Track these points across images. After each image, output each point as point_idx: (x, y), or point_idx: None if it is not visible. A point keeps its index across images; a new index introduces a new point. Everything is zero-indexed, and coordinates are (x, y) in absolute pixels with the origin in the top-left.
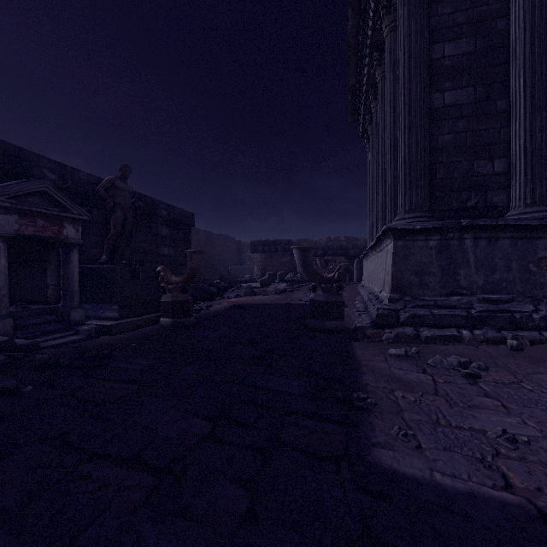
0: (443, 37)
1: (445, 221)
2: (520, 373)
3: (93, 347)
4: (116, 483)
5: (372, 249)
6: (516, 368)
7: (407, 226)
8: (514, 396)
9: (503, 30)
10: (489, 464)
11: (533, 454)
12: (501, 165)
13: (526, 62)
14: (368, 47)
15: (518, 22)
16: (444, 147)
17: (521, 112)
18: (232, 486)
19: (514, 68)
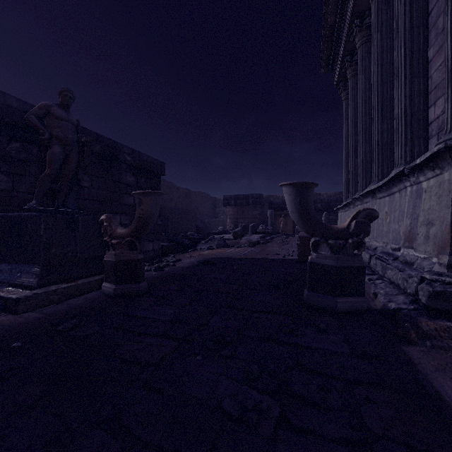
0: None
1: None
2: None
3: None
4: None
5: (366, 195)
6: None
7: None
8: None
9: None
10: None
11: None
12: None
13: None
14: None
15: None
16: None
17: None
18: None
19: None
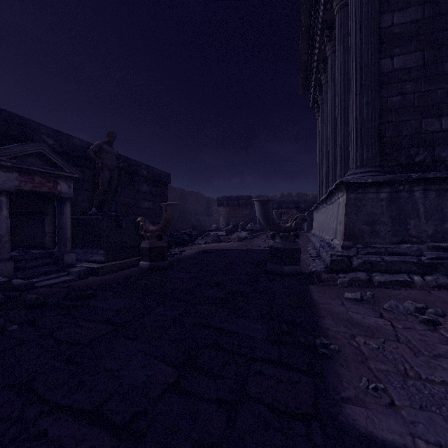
0: (392, 7)
1: (396, 175)
2: None
3: (80, 287)
4: (72, 445)
5: (323, 202)
6: None
7: (359, 179)
8: None
9: None
10: None
11: None
12: None
13: None
14: (320, 25)
15: None
16: (393, 108)
17: None
18: None
19: None
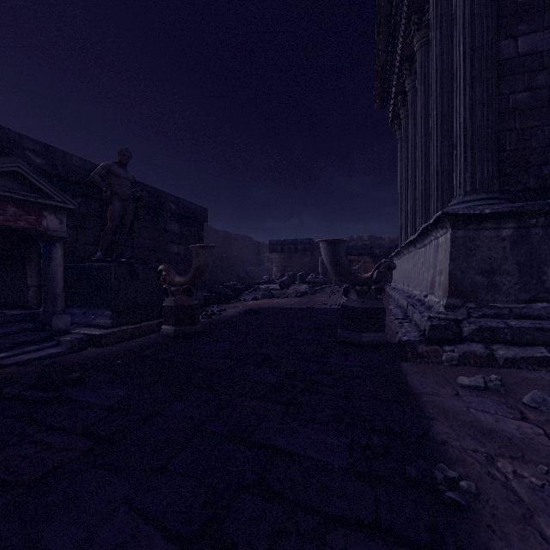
0: None
1: (525, 203)
2: None
3: (68, 365)
4: None
5: (409, 245)
6: None
7: (471, 210)
8: None
9: None
10: None
11: None
12: None
13: None
14: (405, 10)
15: None
16: (518, 109)
17: None
18: None
19: None
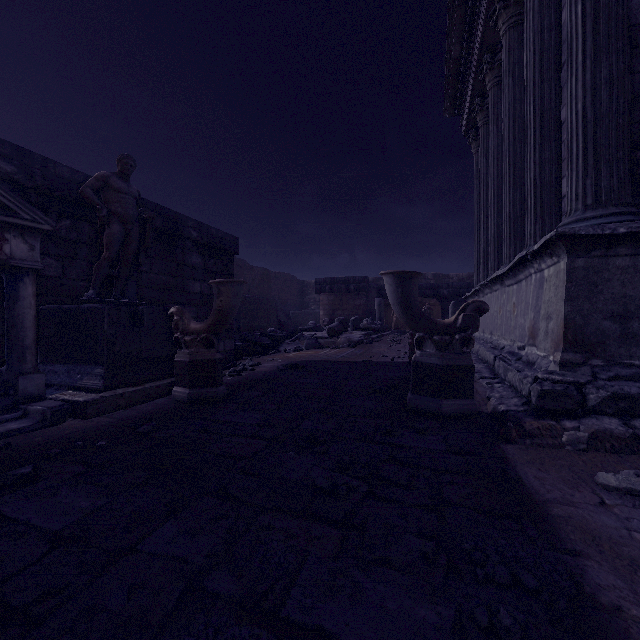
0: None
1: None
2: None
3: (27, 449)
4: None
5: (494, 281)
6: None
7: (598, 229)
8: None
9: None
10: None
11: None
12: None
13: None
14: None
15: None
16: None
17: None
18: None
19: None
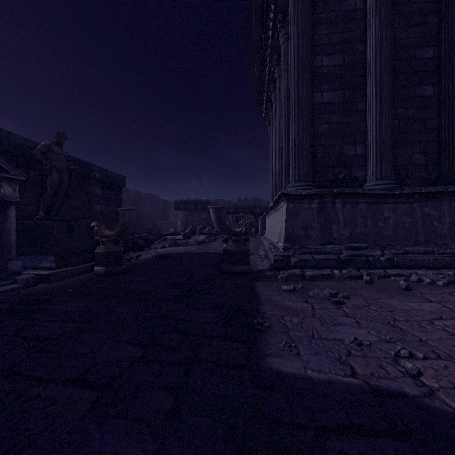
0: (322, 51)
1: (323, 189)
2: (370, 299)
3: (32, 294)
4: (64, 399)
5: (272, 208)
6: (368, 296)
7: (296, 192)
8: (365, 315)
9: (362, 51)
10: (343, 361)
11: (372, 352)
12: (361, 149)
13: (376, 77)
14: (269, 50)
15: (371, 47)
16: (323, 133)
17: (374, 112)
18: (161, 392)
19: (369, 80)
